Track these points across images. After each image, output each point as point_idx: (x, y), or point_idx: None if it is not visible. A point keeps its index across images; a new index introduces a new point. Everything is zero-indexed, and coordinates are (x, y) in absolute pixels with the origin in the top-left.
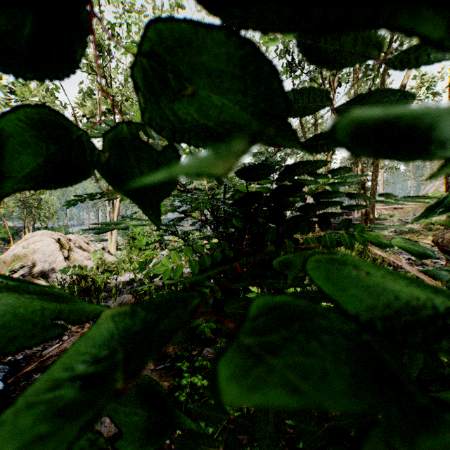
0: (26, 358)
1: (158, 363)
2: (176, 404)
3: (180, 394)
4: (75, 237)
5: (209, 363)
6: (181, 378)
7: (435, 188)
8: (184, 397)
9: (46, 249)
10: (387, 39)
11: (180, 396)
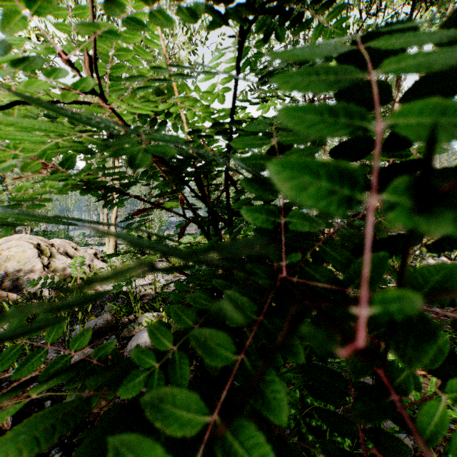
0: None
1: None
2: None
3: None
4: (61, 241)
5: None
6: None
7: None
8: None
9: (22, 255)
10: None
11: None
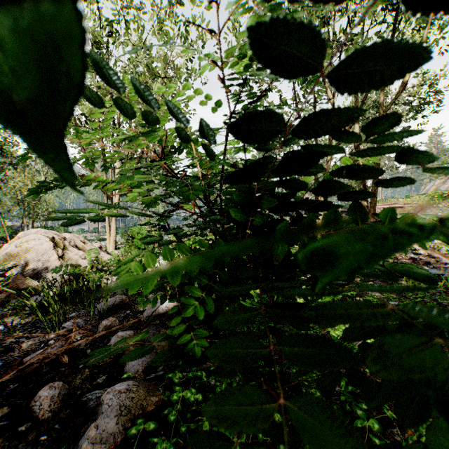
0: (5, 365)
1: (149, 372)
2: (166, 421)
3: (169, 411)
4: (71, 235)
5: (205, 373)
6: (173, 390)
7: (435, 188)
8: (174, 416)
9: (39, 248)
10: (387, 36)
11: (169, 415)
